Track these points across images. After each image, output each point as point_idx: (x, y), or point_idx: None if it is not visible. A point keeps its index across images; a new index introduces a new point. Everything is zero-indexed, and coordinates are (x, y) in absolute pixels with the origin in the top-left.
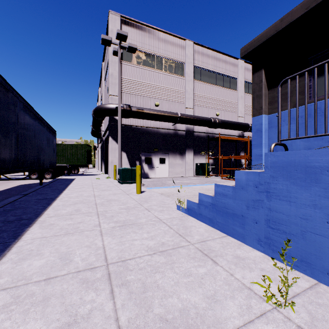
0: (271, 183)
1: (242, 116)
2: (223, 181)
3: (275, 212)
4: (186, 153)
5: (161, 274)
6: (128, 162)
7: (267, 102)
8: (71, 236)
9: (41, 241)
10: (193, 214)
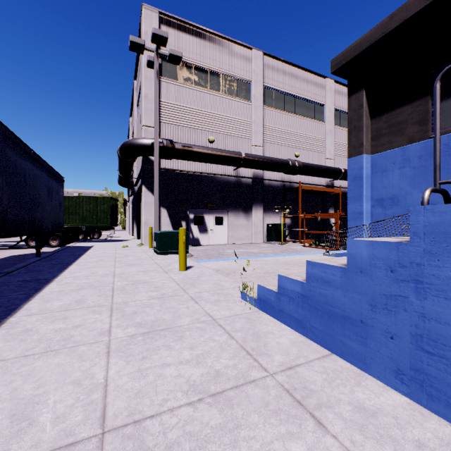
0: (426, 265)
1: (332, 158)
2: (307, 249)
3: (436, 321)
4: (253, 210)
5: None
6: (170, 222)
7: (369, 137)
8: (53, 356)
9: None
10: (267, 309)
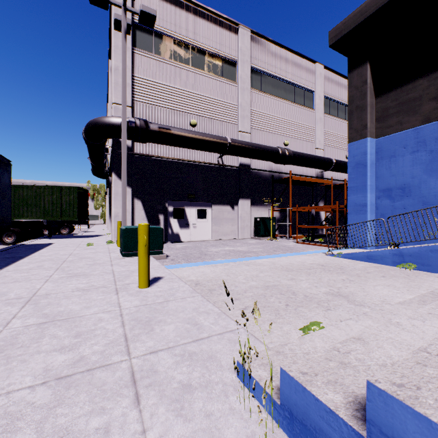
0: None
1: (322, 148)
2: (301, 247)
3: None
4: (239, 202)
5: None
6: (145, 215)
7: (373, 117)
8: None
9: None
10: None
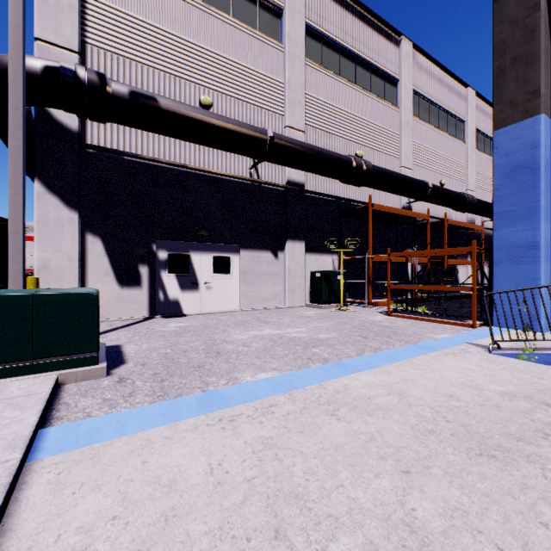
0: None
1: (409, 166)
2: (406, 325)
3: None
4: (286, 245)
5: None
6: (110, 267)
7: (548, 78)
8: None
9: None
10: None
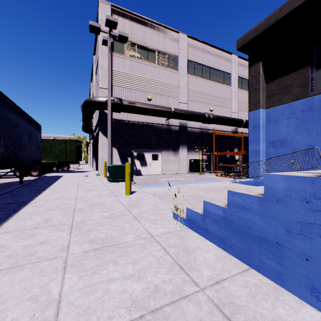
0: None
1: (236, 112)
2: (219, 178)
3: None
4: (179, 149)
5: None
6: (119, 158)
7: (264, 96)
8: (17, 272)
9: None
10: (194, 228)
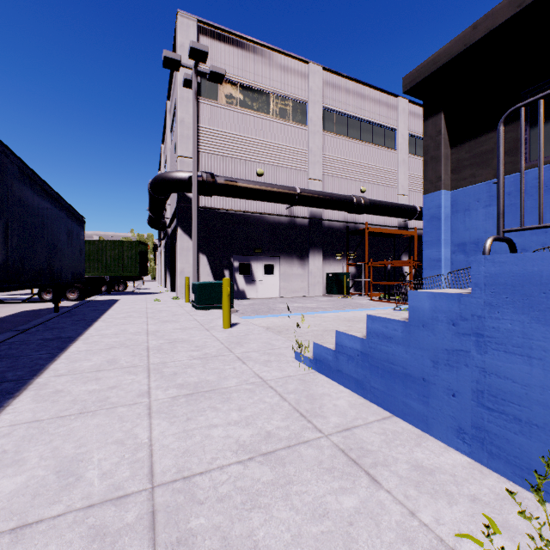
0: (487, 317)
1: (405, 193)
2: (374, 304)
3: (496, 376)
4: (310, 256)
5: (264, 512)
6: (210, 271)
7: (448, 169)
8: (90, 417)
9: (28, 430)
10: (324, 370)
